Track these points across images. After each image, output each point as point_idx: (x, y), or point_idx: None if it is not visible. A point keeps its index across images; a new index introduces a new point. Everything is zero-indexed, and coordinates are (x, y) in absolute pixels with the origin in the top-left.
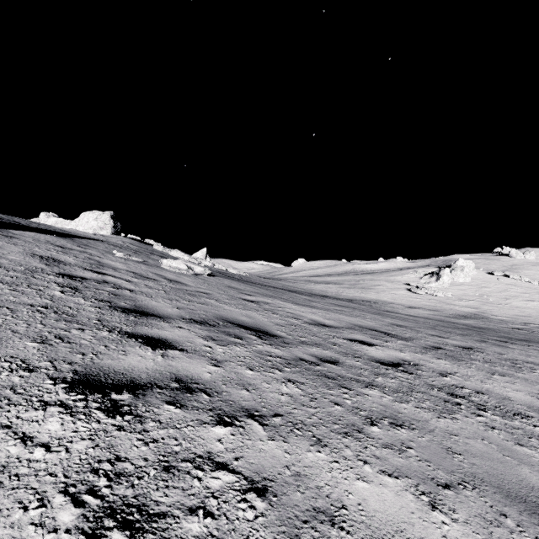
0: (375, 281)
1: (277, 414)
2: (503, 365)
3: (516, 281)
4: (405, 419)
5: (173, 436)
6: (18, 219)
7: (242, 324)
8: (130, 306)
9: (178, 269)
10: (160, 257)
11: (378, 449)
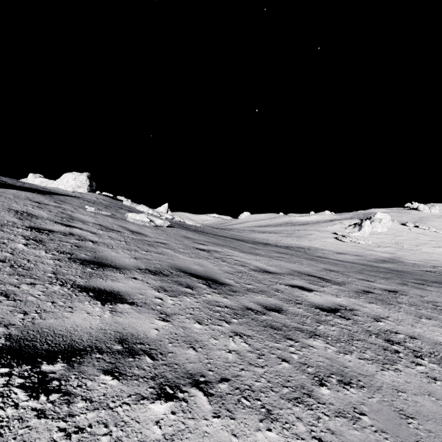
0: (308, 231)
1: (224, 379)
2: (426, 307)
3: (425, 231)
4: (352, 375)
5: (104, 421)
6: (6, 179)
7: (194, 273)
8: (90, 257)
9: (142, 222)
10: (127, 211)
11: (331, 419)
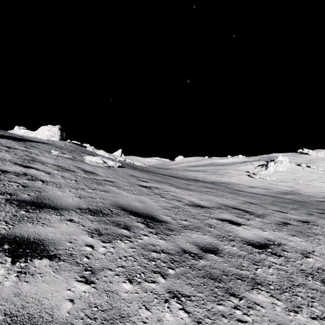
0: (227, 170)
1: None
2: None
3: (315, 170)
4: None
5: None
6: None
7: (134, 210)
8: (32, 197)
9: (96, 163)
10: (88, 154)
11: None
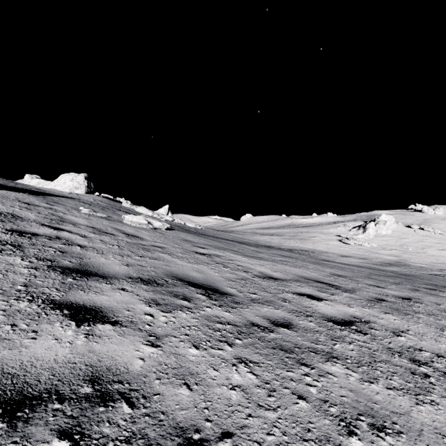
0: (311, 233)
1: (225, 433)
2: (445, 317)
3: (430, 233)
4: (384, 414)
5: None
6: None
7: (192, 281)
8: (74, 264)
9: (139, 224)
10: (125, 213)
11: None
